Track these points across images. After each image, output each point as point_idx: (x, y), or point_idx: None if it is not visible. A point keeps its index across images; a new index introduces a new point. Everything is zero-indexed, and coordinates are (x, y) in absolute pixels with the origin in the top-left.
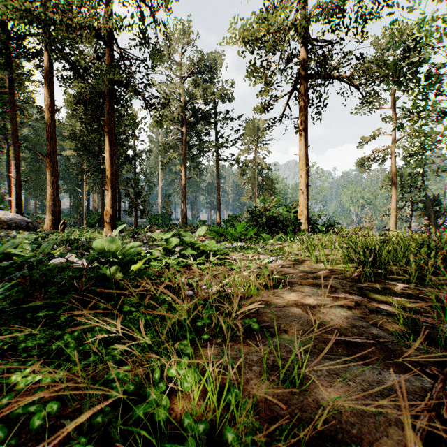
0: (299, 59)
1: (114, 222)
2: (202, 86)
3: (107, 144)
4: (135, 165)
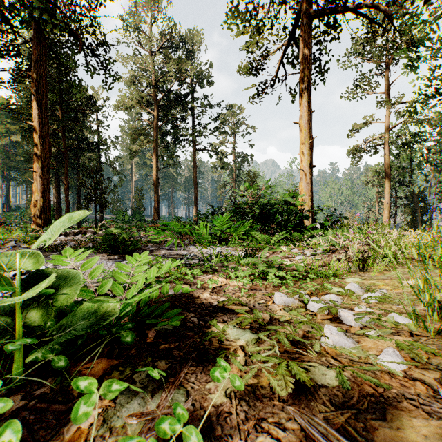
0: (297, 3)
1: (47, 216)
2: (176, 61)
3: (35, 109)
4: (100, 154)
